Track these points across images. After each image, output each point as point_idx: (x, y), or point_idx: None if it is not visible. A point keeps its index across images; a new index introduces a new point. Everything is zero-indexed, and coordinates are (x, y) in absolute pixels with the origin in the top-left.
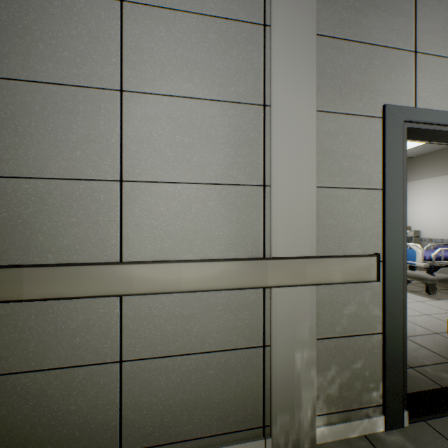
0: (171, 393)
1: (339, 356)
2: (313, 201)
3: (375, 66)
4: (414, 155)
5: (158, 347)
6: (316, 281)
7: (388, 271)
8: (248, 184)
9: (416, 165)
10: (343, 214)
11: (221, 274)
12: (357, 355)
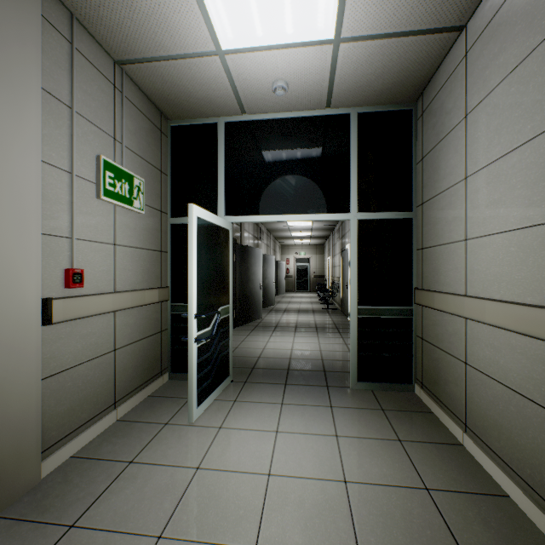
0: (487, 405)
1: None
2: None
3: None
4: None
5: (481, 364)
6: None
7: None
8: (543, 222)
9: None
10: None
11: (509, 316)
12: None
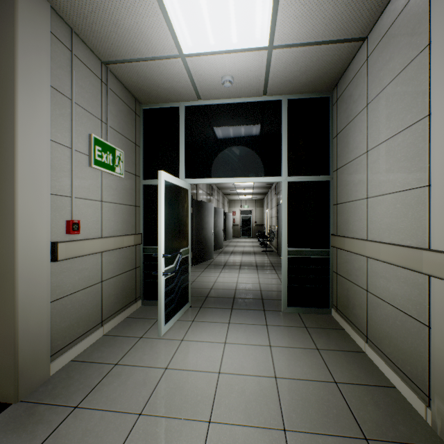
0: (381, 322)
1: None
2: None
3: None
4: None
5: (377, 291)
6: None
7: None
8: (418, 187)
9: None
10: None
11: (395, 255)
12: None
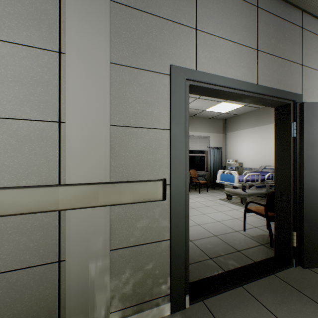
0: None
1: (133, 261)
2: (107, 137)
3: (164, 35)
4: (239, 113)
5: None
6: (107, 202)
7: (173, 192)
8: (43, 120)
9: (241, 120)
10: (137, 148)
11: (7, 201)
12: (149, 258)
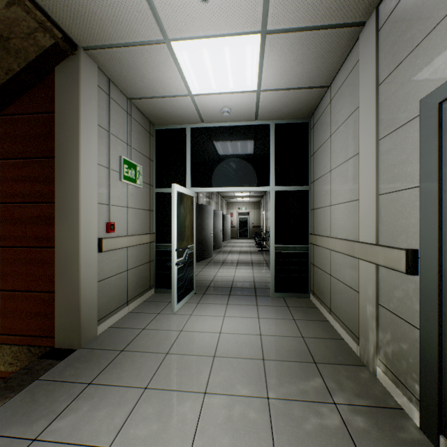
0: (337, 296)
1: (391, 327)
2: (374, 206)
3: (417, 66)
4: None
5: (335, 274)
6: (371, 260)
7: (422, 269)
8: (354, 200)
9: None
10: (394, 213)
11: (343, 246)
12: (403, 337)
